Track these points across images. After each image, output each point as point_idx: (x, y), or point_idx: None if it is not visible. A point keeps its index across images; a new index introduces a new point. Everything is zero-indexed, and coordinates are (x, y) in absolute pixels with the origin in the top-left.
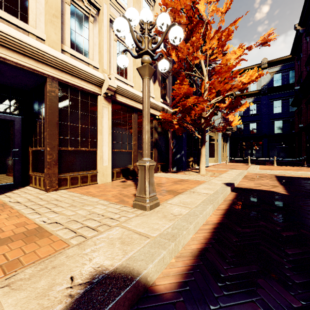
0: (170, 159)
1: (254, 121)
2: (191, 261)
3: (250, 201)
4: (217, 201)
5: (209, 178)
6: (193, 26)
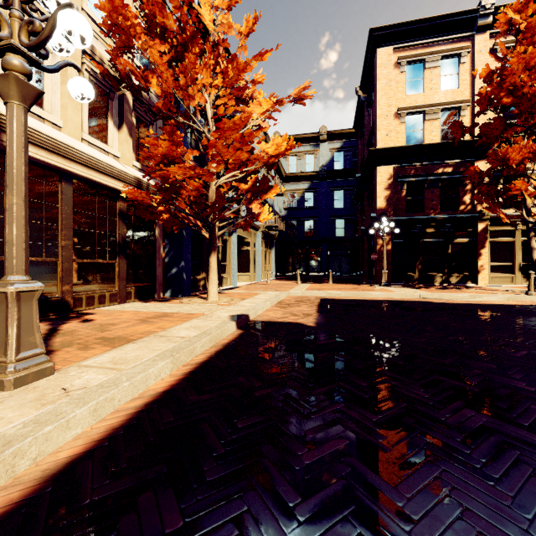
0: (159, 275)
1: (310, 218)
2: (25, 492)
3: (253, 343)
4: (188, 350)
5: (217, 307)
6: (187, 40)
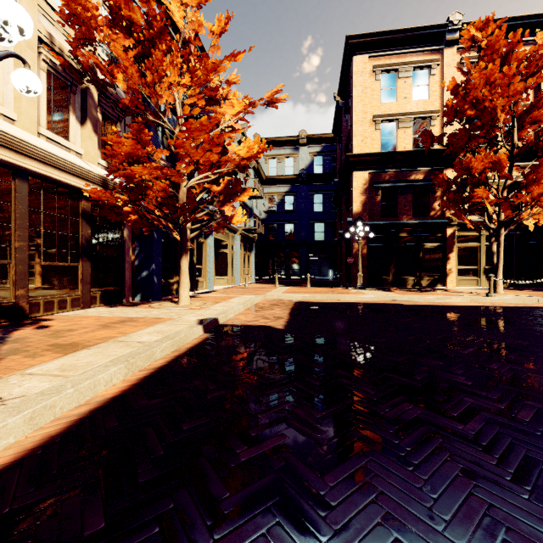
0: (128, 279)
1: (290, 221)
2: None
3: (217, 346)
4: (146, 355)
5: (187, 311)
6: (155, 36)
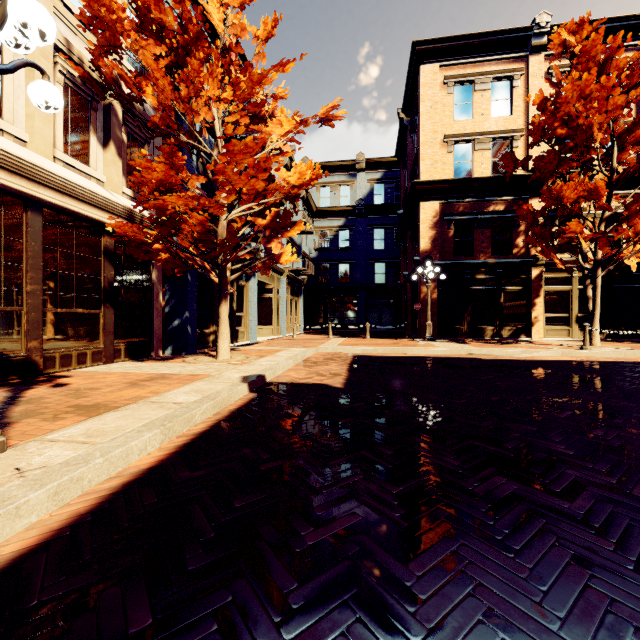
0: (158, 329)
1: (345, 261)
2: None
3: (267, 408)
4: (185, 419)
5: (227, 367)
6: (190, 42)
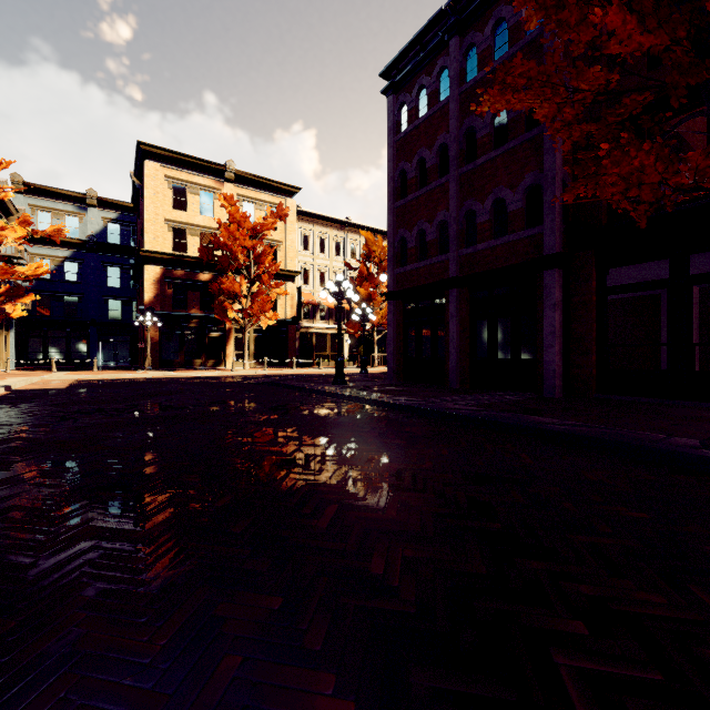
0: None
1: (73, 294)
2: None
3: (24, 393)
4: None
5: None
6: None
